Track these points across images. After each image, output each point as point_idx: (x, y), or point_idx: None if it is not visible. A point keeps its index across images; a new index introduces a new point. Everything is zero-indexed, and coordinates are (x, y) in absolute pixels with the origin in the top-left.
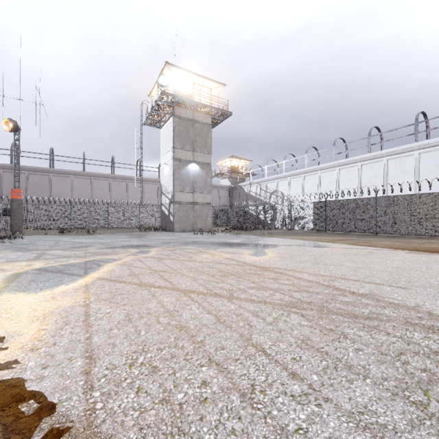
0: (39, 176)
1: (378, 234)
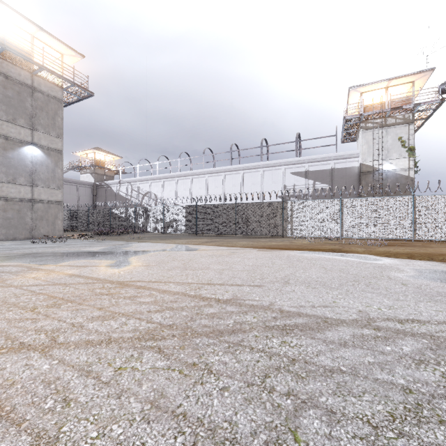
0: None
1: (237, 236)
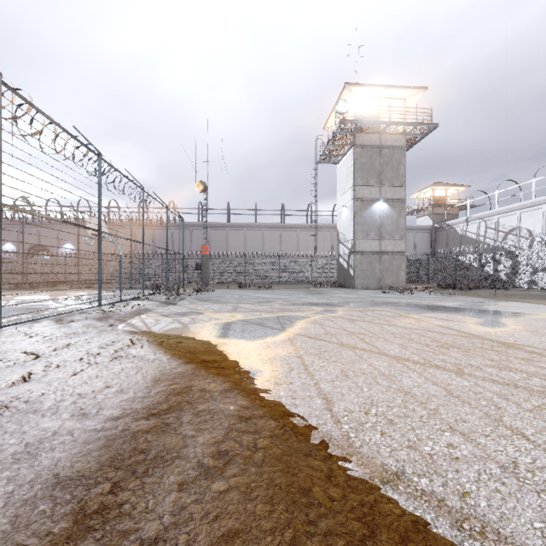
0: (218, 231)
1: None
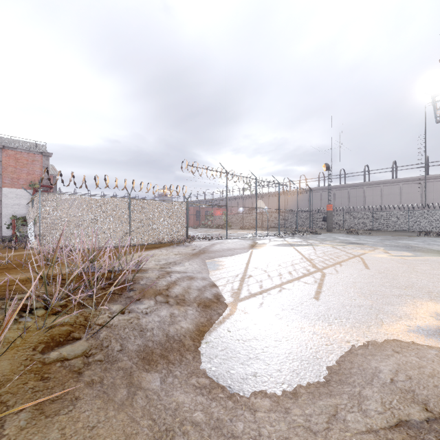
0: (356, 190)
1: None
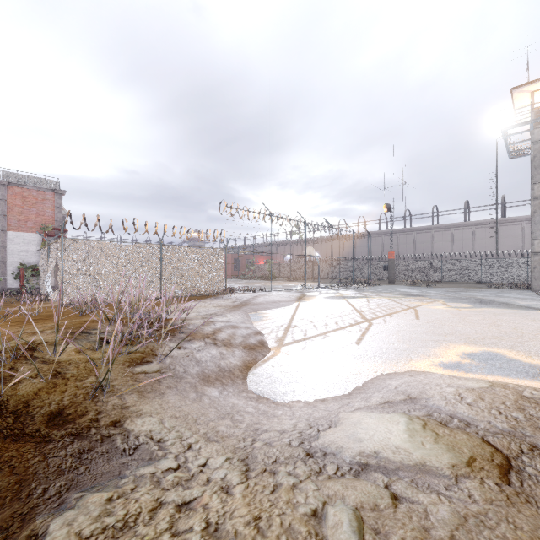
0: (423, 234)
1: None
